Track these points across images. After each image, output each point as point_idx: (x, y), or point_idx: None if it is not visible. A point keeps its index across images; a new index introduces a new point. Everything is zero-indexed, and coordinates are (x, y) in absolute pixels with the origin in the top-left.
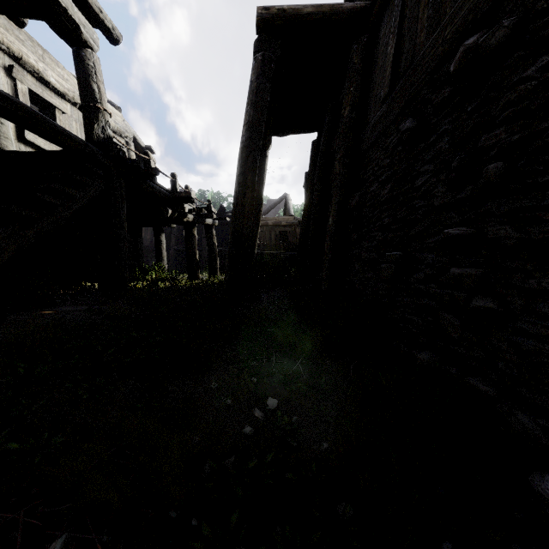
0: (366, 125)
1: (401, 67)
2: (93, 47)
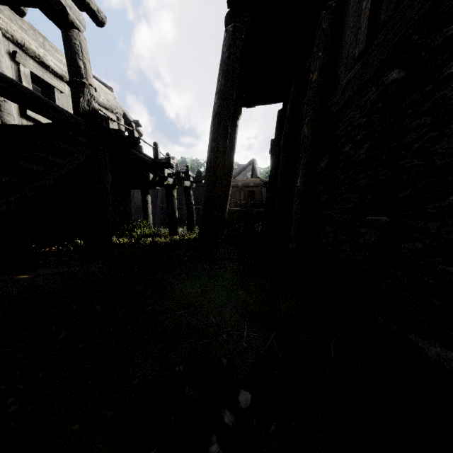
0: (336, 87)
1: (379, 19)
2: (79, 28)
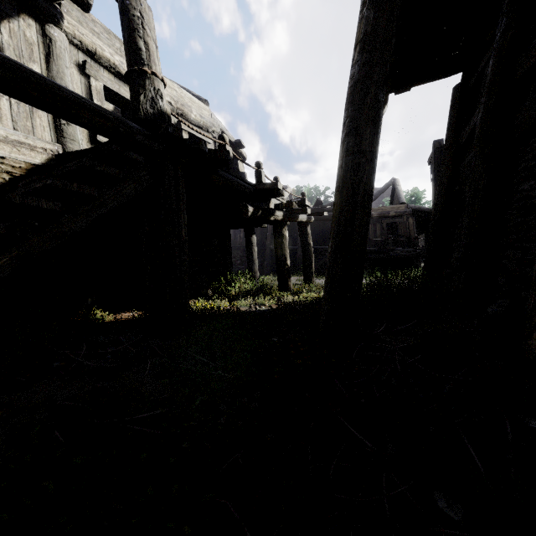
0: None
1: None
2: None
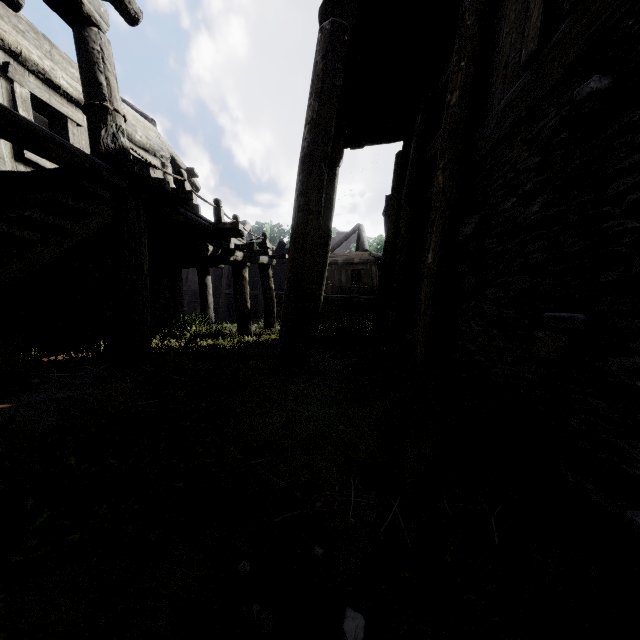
0: (488, 114)
1: (561, 2)
2: (100, 25)
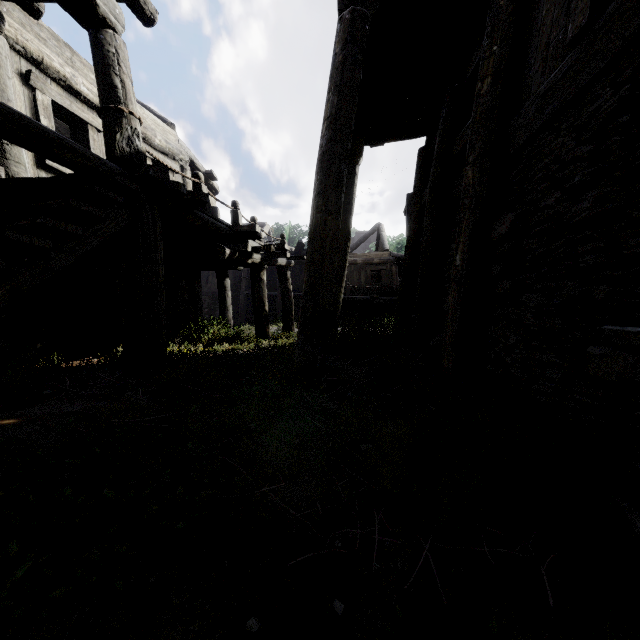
0: (524, 100)
1: None
2: (115, 27)
